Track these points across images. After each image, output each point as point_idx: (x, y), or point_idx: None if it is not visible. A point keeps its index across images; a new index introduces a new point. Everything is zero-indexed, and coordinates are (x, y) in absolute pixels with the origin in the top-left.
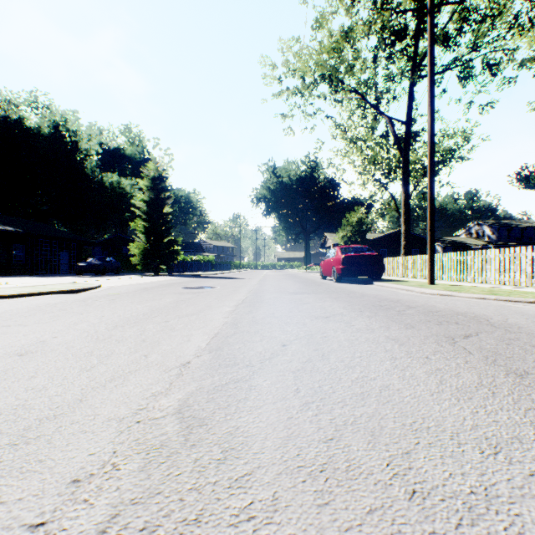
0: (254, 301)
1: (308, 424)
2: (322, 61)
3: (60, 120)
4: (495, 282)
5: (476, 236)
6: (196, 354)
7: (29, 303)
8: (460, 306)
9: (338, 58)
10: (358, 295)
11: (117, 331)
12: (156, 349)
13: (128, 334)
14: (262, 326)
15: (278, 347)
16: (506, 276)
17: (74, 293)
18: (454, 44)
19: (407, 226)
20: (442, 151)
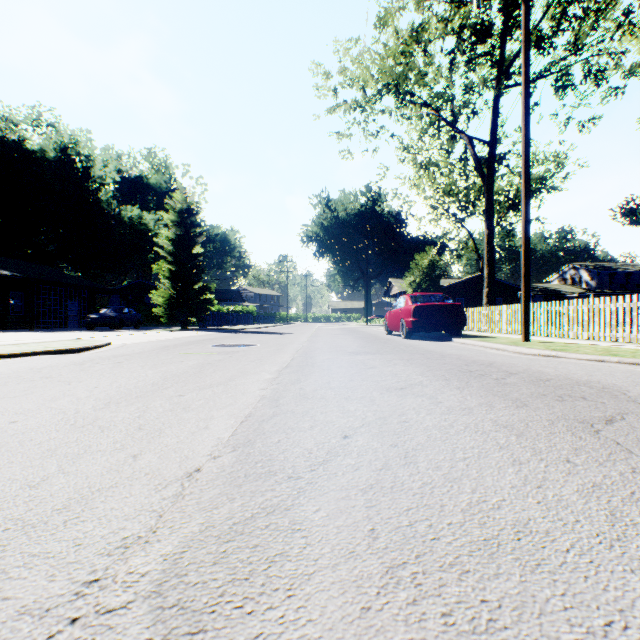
0: (303, 364)
1: (401, 629)
2: (387, 68)
3: (69, 142)
4: (605, 339)
5: (572, 283)
6: (212, 454)
7: (7, 368)
8: (575, 371)
9: (406, 65)
10: (436, 356)
11: (107, 411)
12: (154, 444)
13: (120, 417)
14: (313, 403)
15: (337, 440)
16: (620, 331)
17: (74, 353)
18: (549, 46)
19: (491, 269)
20: (531, 180)
